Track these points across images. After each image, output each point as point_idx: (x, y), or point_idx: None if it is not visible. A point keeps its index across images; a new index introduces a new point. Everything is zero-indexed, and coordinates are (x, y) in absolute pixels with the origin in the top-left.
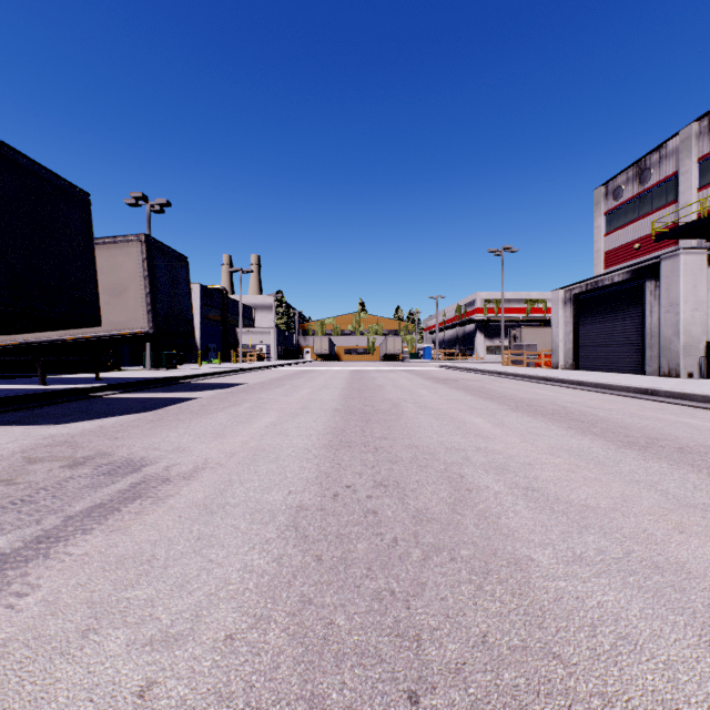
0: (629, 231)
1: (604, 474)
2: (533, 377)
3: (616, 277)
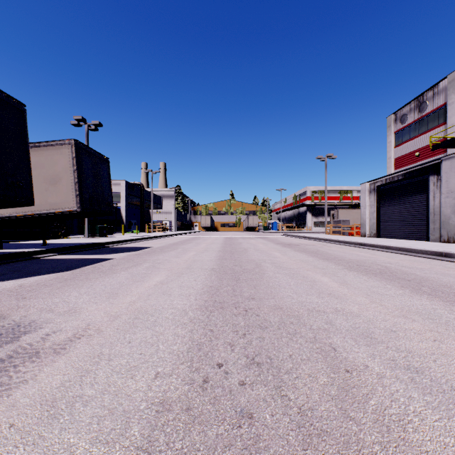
0: (411, 144)
1: None
2: (351, 243)
3: (407, 174)
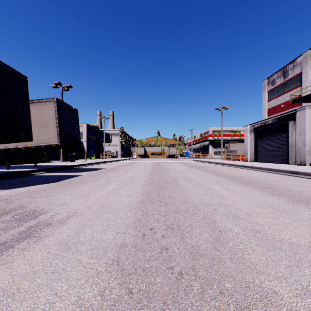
0: (279, 99)
1: (293, 220)
2: (237, 165)
3: (275, 120)
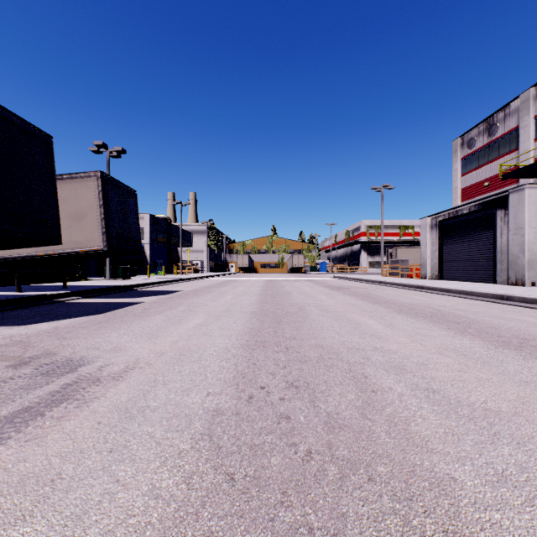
0: (480, 172)
1: (493, 374)
2: (408, 286)
3: (472, 207)
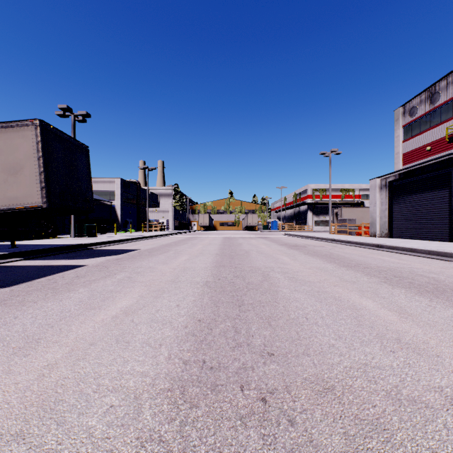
0: (422, 138)
1: None
2: (364, 244)
3: (426, 167)
